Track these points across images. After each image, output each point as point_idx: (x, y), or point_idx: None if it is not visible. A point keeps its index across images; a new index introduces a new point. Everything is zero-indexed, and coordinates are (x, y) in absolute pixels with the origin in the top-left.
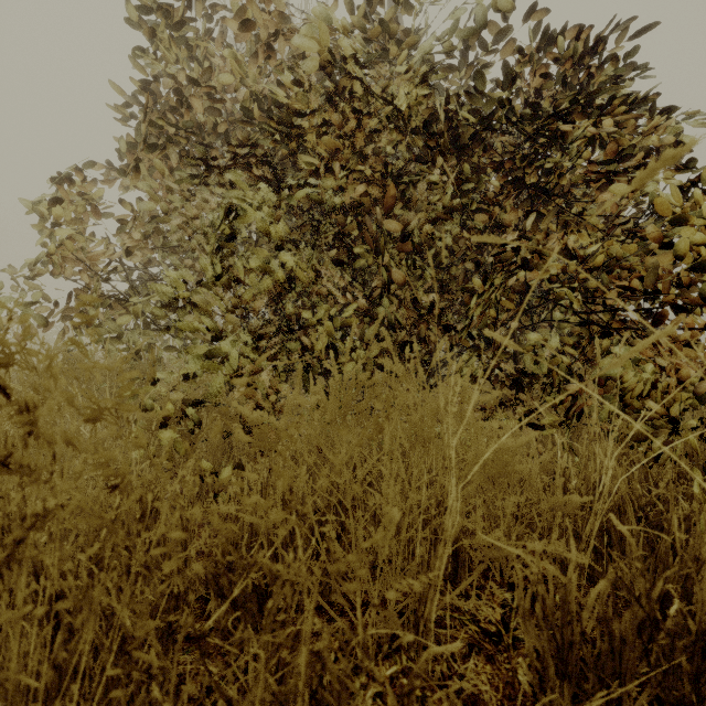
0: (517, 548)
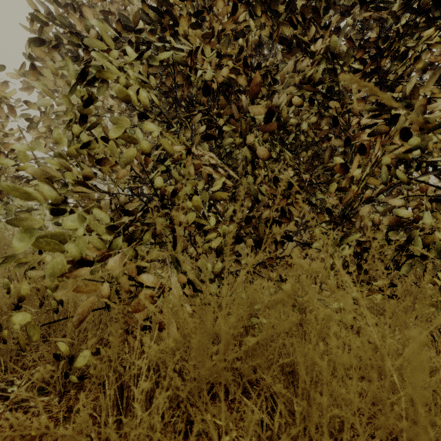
0: None
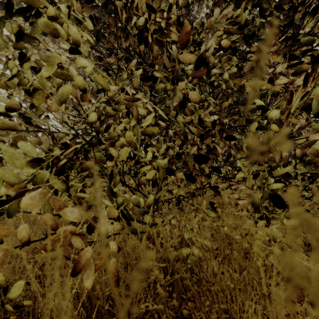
0: None
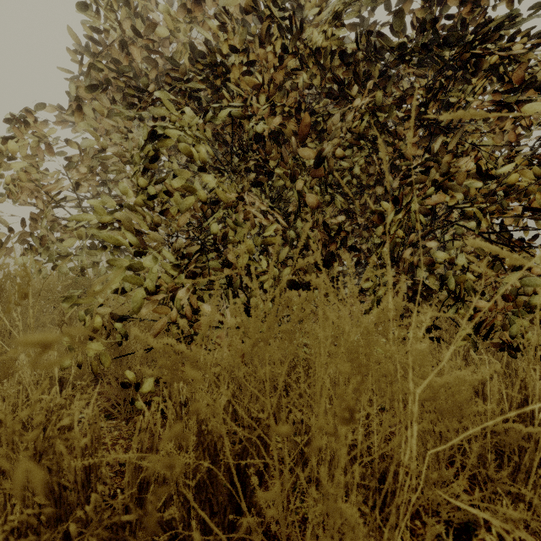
0: (485, 513)
